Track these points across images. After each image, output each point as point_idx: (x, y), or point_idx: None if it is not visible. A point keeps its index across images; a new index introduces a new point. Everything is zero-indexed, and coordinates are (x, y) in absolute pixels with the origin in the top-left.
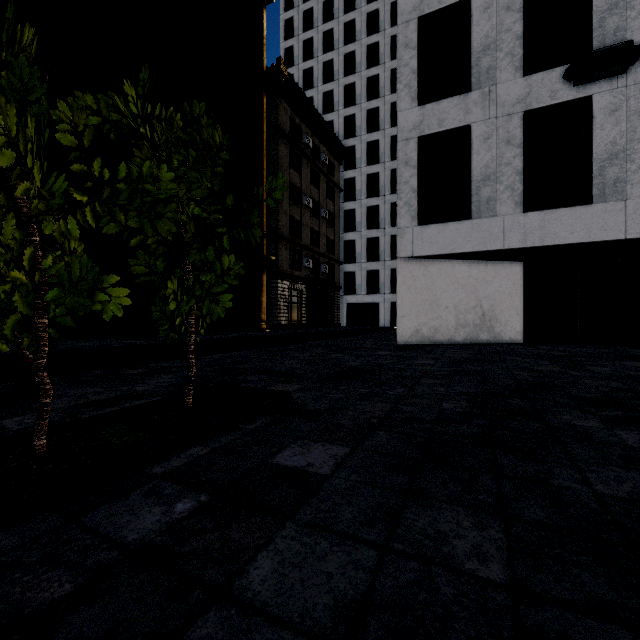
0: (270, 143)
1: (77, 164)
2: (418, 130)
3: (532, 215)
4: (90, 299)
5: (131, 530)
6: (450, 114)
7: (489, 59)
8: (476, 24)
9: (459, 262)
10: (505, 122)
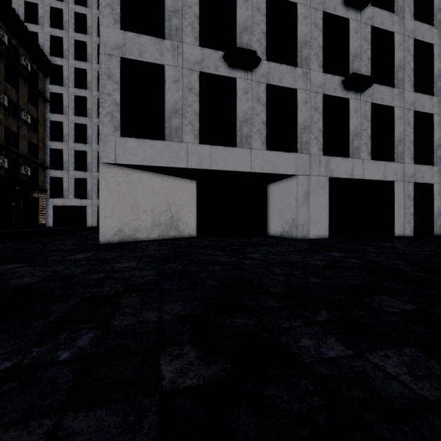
0: None
1: None
2: (121, 51)
3: (205, 147)
4: None
5: None
6: (148, 49)
7: (178, 21)
8: None
9: (155, 174)
10: (188, 74)
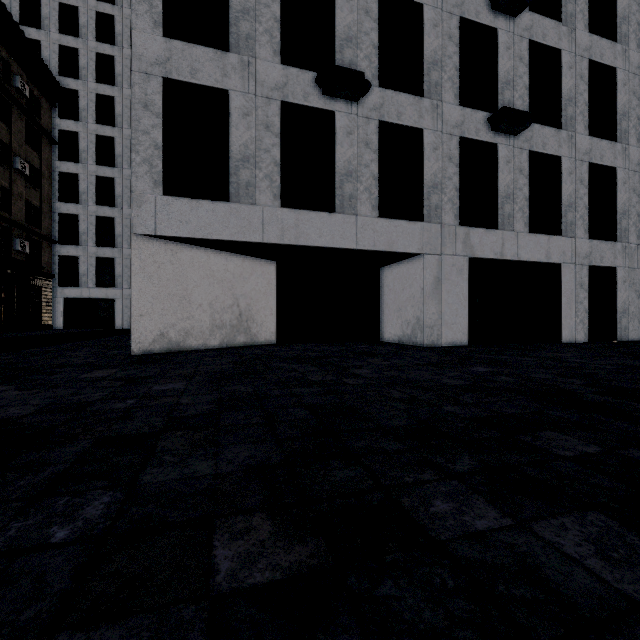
0: None
1: None
2: (163, 68)
3: (289, 212)
4: None
5: None
6: (205, 67)
7: (249, 26)
8: None
9: (215, 252)
10: (264, 104)
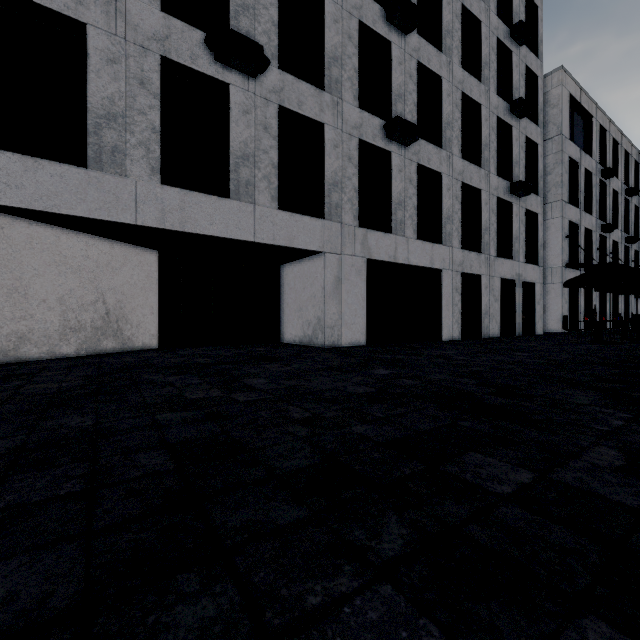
0: None
1: None
2: None
3: (172, 191)
4: None
5: None
6: None
7: None
8: None
9: (68, 233)
10: (138, 54)
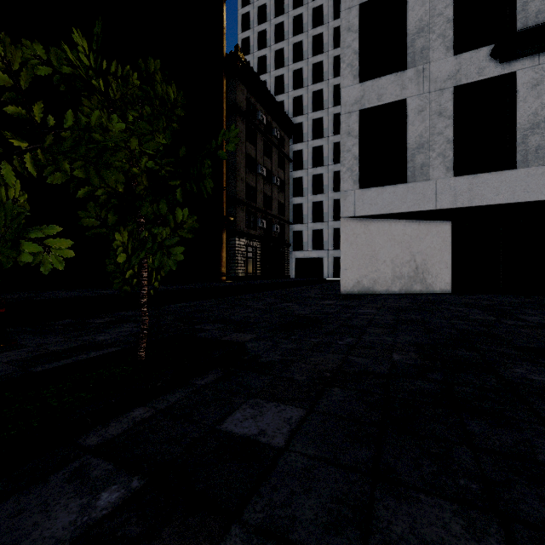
0: (229, 119)
1: (13, 106)
2: (359, 104)
3: (461, 179)
4: (15, 250)
5: (33, 540)
6: (388, 90)
7: (423, 40)
8: (411, 9)
9: (395, 221)
10: (437, 96)
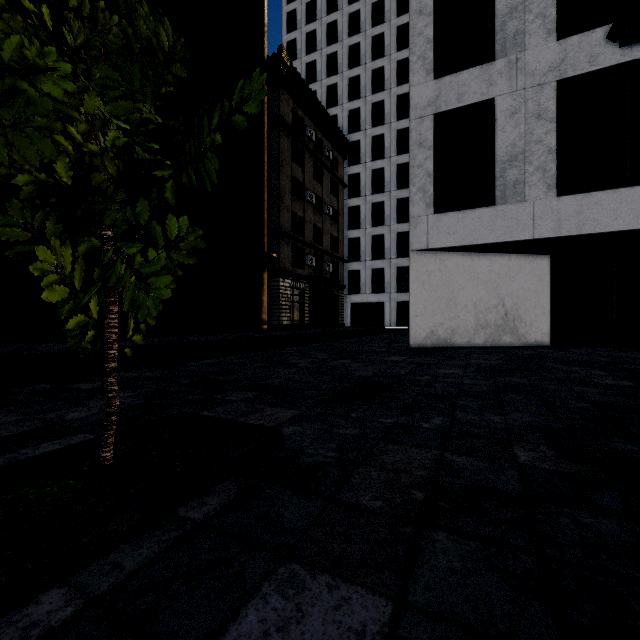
0: (271, 136)
1: None
2: (434, 106)
3: (567, 199)
4: None
5: None
6: (471, 87)
7: (516, 22)
8: None
9: (479, 255)
10: (535, 93)
